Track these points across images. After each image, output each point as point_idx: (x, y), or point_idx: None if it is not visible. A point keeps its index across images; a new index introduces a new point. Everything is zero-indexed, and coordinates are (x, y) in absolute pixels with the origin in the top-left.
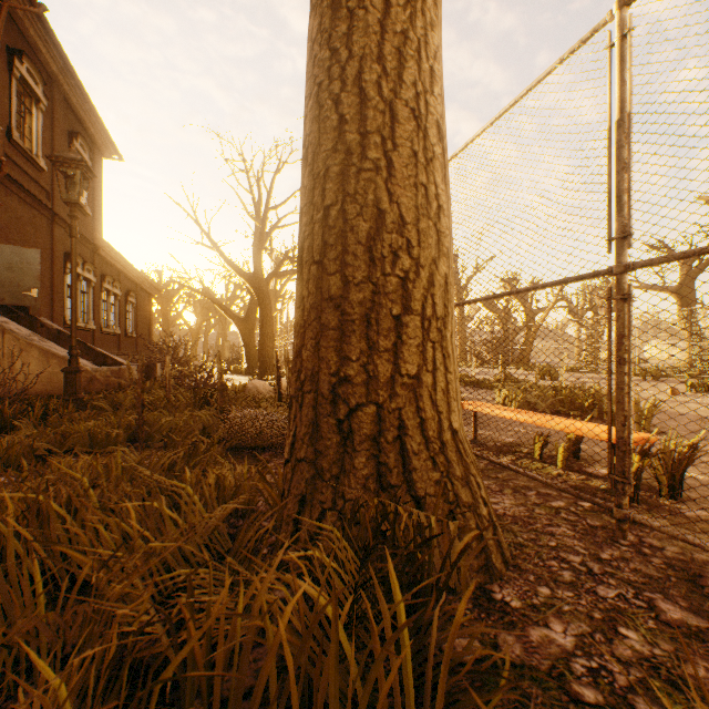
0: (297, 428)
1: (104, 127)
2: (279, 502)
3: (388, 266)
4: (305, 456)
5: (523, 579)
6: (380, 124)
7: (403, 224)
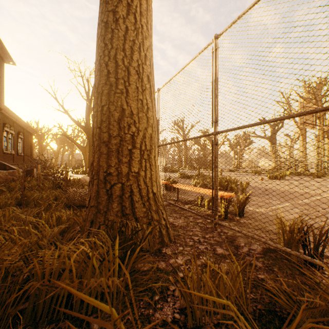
0: (91, 194)
1: (5, 47)
2: (83, 224)
3: (126, 130)
4: (94, 205)
5: (175, 245)
6: (123, 75)
7: (132, 114)
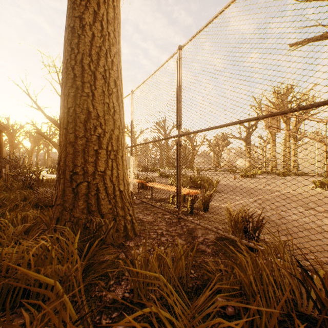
0: (58, 192)
1: None
2: (50, 222)
3: (92, 131)
4: (60, 203)
5: (139, 239)
6: (90, 79)
7: (99, 117)
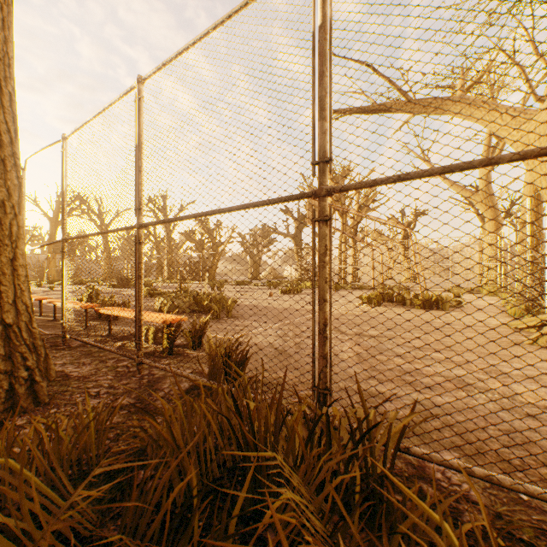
0: None
1: None
2: None
3: None
4: None
5: (44, 409)
6: None
7: None
